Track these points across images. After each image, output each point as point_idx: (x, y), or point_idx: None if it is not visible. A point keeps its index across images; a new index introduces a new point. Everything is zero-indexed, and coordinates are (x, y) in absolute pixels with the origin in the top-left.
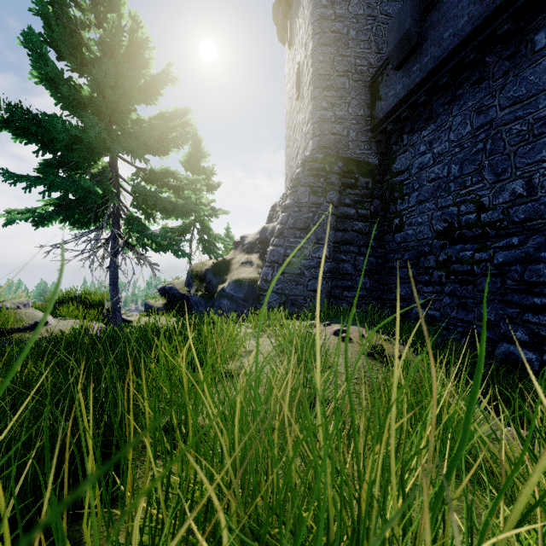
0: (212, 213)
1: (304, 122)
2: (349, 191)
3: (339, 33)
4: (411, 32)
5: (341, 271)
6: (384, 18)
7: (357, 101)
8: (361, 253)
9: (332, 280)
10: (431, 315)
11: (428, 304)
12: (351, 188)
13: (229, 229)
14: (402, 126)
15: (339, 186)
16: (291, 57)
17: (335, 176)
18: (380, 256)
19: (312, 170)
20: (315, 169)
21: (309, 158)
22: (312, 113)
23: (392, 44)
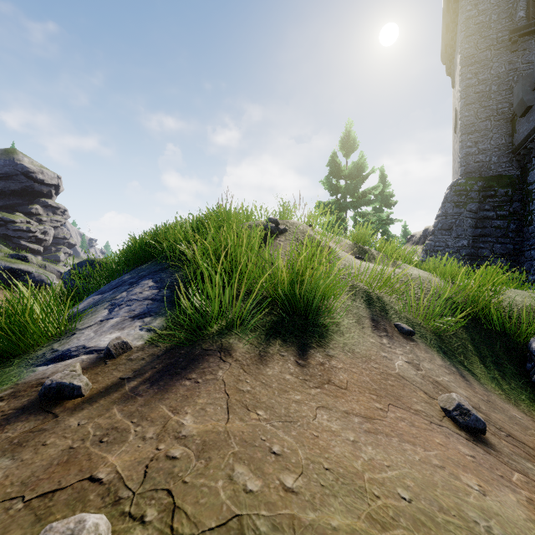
0: (389, 222)
1: (457, 153)
2: (488, 200)
3: (481, 92)
4: (523, 101)
5: (479, 255)
6: (525, 66)
7: (499, 135)
8: (498, 242)
9: (471, 260)
10: (533, 279)
11: (534, 273)
12: (491, 197)
13: (405, 226)
14: (531, 151)
15: (478, 199)
16: (454, 95)
17: (475, 193)
18: (517, 243)
19: (456, 191)
20: (458, 190)
21: (455, 183)
22: (460, 151)
23: (515, 104)
